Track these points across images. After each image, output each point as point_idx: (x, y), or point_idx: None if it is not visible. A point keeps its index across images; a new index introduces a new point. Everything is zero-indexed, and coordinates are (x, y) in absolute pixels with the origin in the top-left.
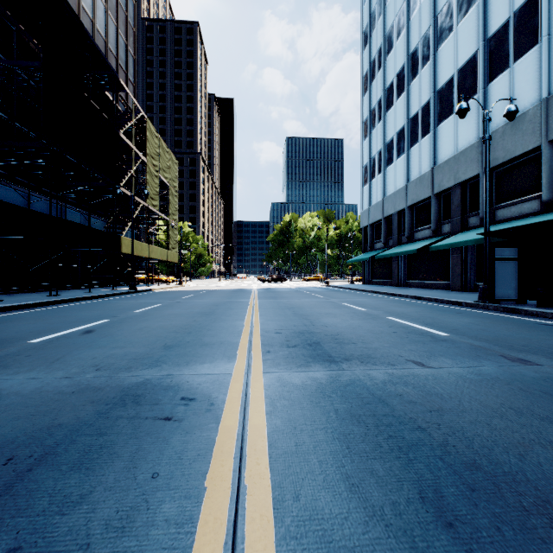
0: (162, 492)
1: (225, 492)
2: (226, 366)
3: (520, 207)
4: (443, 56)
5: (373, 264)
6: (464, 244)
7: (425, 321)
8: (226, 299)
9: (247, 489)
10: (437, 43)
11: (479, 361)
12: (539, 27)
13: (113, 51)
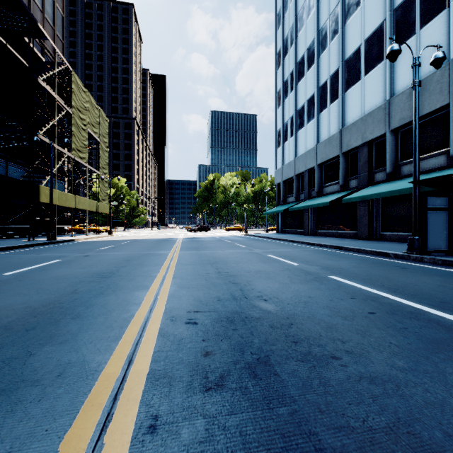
0: None
1: None
2: None
3: (426, 163)
4: (351, 29)
5: (286, 216)
6: (377, 197)
7: (385, 284)
8: (145, 251)
9: None
10: (345, 18)
11: None
12: None
13: (38, 3)
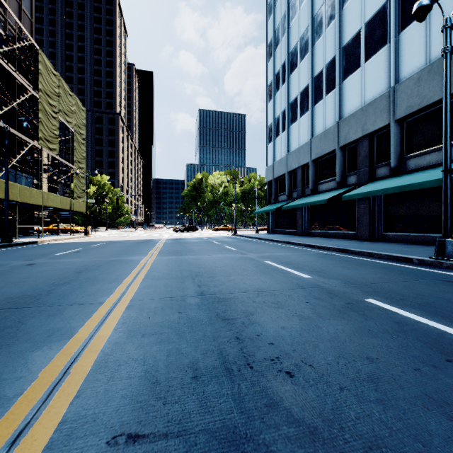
0: None
1: None
2: None
3: (437, 155)
4: (349, 12)
5: (277, 215)
6: (384, 193)
7: None
8: (114, 256)
9: None
10: (343, 1)
11: None
12: None
13: None
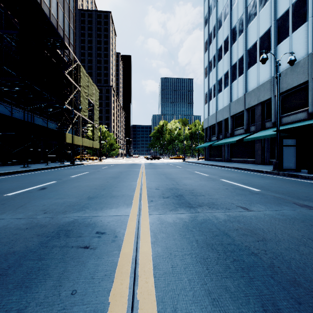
0: (78, 307)
1: (123, 306)
2: (126, 210)
3: (296, 116)
4: (251, 30)
5: (210, 149)
6: (263, 137)
7: (244, 182)
8: (126, 169)
9: (139, 304)
10: (247, 22)
11: (281, 207)
12: (307, 12)
13: (61, 26)
